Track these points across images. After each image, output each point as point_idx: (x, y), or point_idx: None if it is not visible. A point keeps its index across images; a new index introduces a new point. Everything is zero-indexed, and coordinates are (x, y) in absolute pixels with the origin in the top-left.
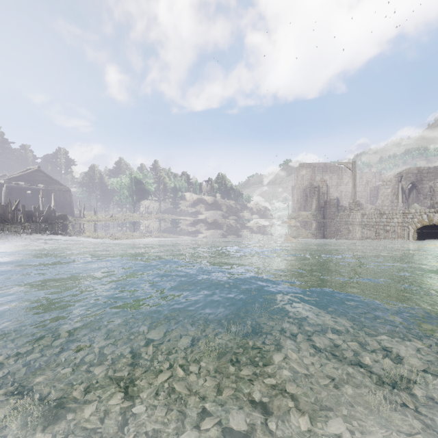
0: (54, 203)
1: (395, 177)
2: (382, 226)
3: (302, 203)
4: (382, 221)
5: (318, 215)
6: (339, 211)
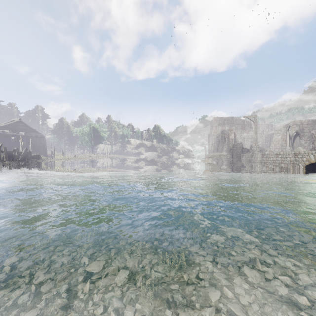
0: (31, 146)
1: (284, 127)
2: (278, 163)
3: (215, 146)
4: (278, 160)
5: (228, 155)
6: (243, 152)
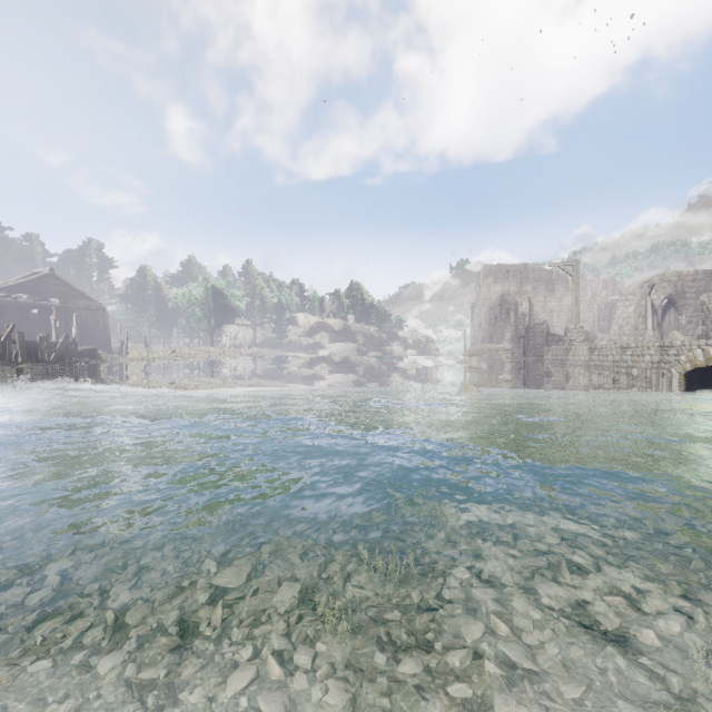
0: (77, 330)
1: (640, 288)
2: (625, 368)
3: (487, 330)
4: (625, 360)
5: (515, 351)
6: (549, 343)
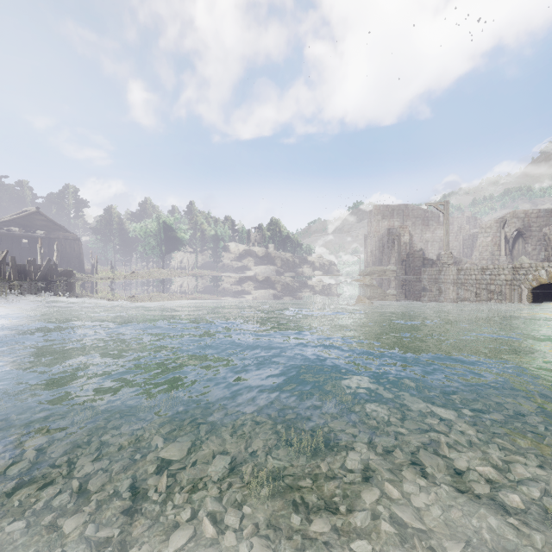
0: (57, 255)
1: (496, 223)
2: (485, 284)
3: (377, 256)
4: (485, 278)
5: (399, 271)
6: (425, 265)
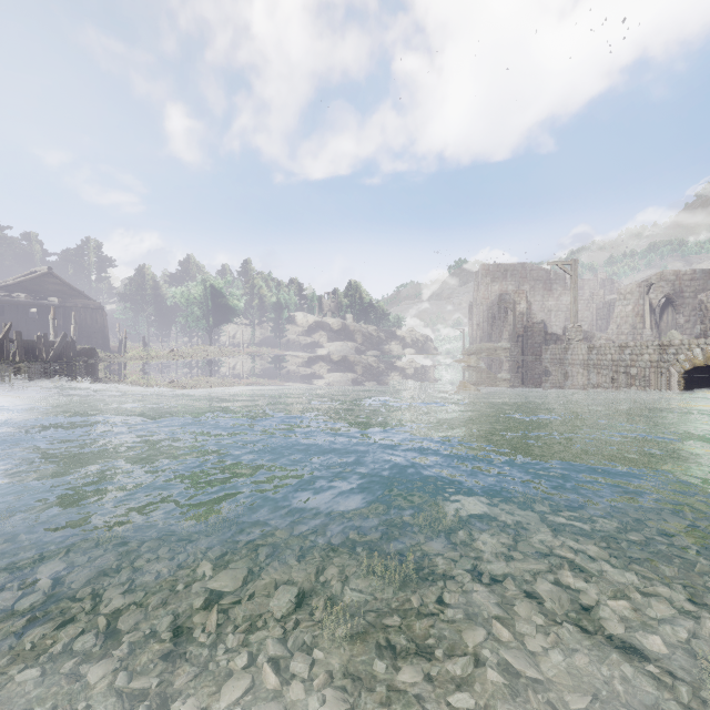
0: (75, 329)
1: (638, 287)
2: (624, 367)
3: (486, 329)
4: (624, 359)
5: (513, 350)
6: (547, 342)
